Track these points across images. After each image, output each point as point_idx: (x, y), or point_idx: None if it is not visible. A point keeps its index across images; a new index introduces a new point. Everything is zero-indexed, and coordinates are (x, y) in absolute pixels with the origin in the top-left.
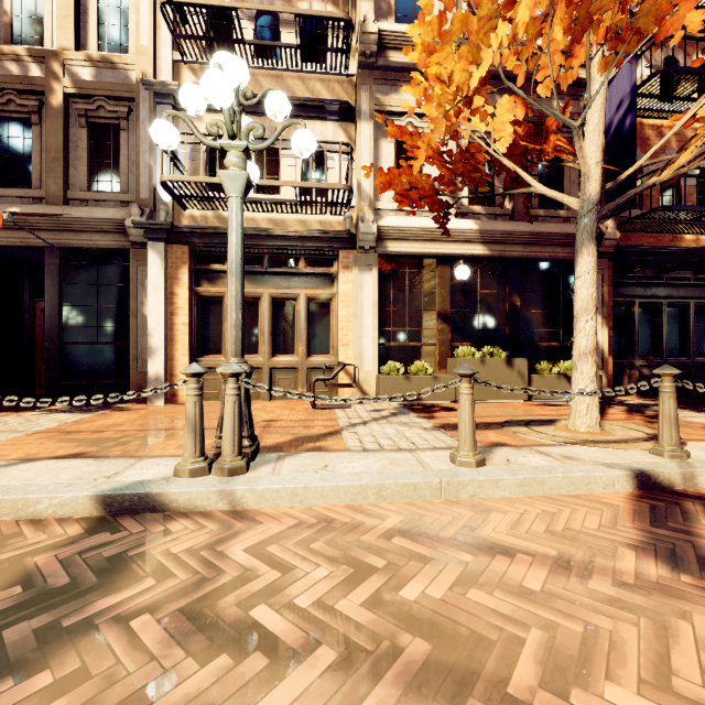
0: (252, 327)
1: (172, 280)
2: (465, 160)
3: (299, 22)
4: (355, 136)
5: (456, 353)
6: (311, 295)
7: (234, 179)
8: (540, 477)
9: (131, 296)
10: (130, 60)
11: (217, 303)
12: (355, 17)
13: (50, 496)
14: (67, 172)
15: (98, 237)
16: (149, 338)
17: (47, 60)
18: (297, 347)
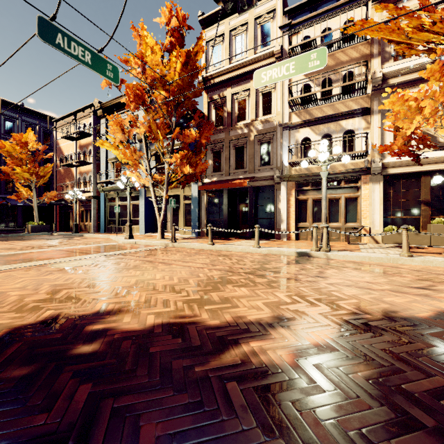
0: (320, 211)
1: (289, 195)
2: (422, 140)
3: (341, 87)
4: (370, 121)
5: (432, 221)
6: (347, 196)
7: (324, 174)
8: (431, 260)
9: (274, 202)
10: (274, 118)
11: (305, 202)
12: (370, 66)
13: (287, 251)
14: (254, 161)
15: (264, 182)
16: (281, 216)
17: (249, 126)
18: (340, 219)
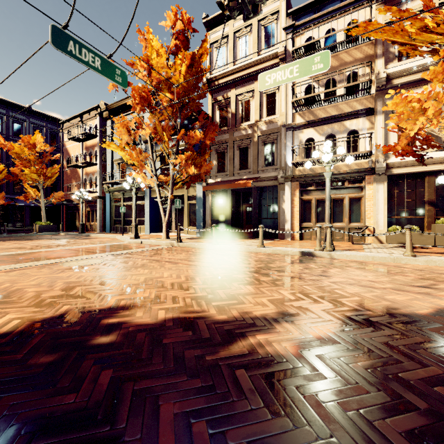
0: (323, 211)
1: (292, 195)
2: (426, 140)
3: (345, 88)
4: (374, 121)
5: (436, 221)
6: (351, 197)
7: (328, 174)
8: (434, 260)
9: (278, 202)
10: (278, 119)
11: (309, 202)
12: (374, 66)
13: (290, 250)
14: (258, 162)
15: (268, 182)
16: (285, 216)
17: (253, 127)
18: (344, 219)
